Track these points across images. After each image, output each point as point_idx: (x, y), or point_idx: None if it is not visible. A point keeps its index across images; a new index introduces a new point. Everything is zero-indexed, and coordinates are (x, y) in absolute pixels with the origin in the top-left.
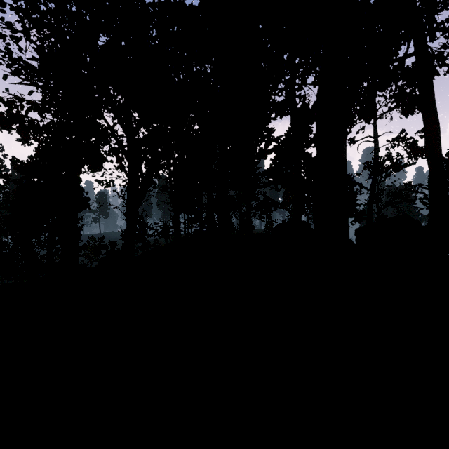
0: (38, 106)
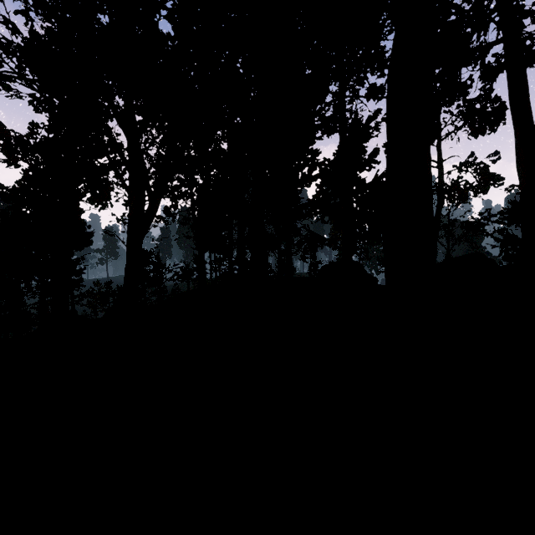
0: None
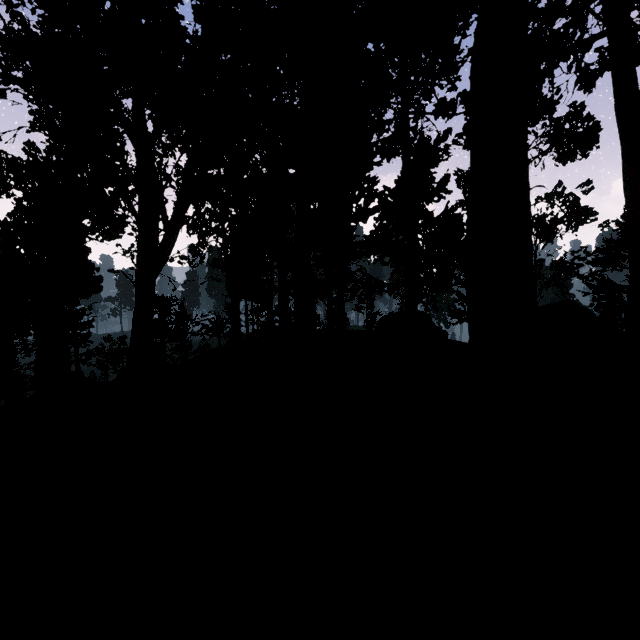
0: None
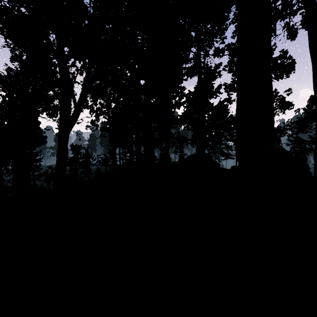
0: None
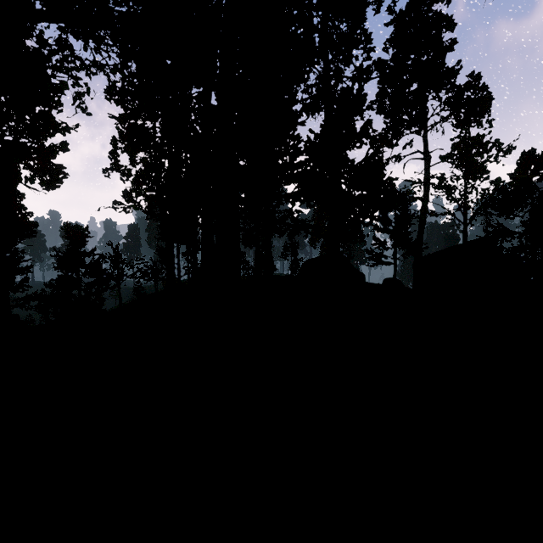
0: None
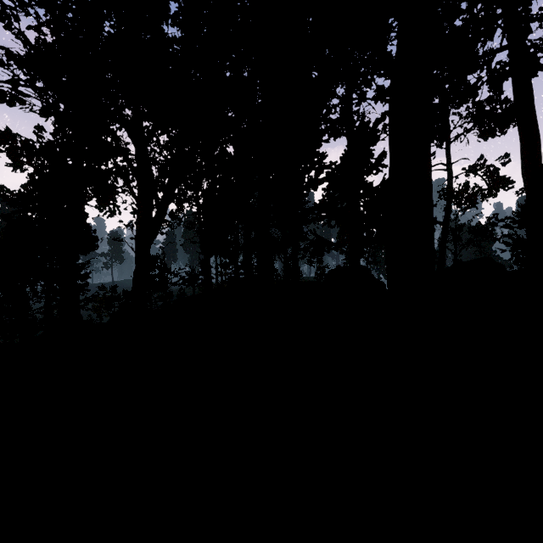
0: (4, 93)
